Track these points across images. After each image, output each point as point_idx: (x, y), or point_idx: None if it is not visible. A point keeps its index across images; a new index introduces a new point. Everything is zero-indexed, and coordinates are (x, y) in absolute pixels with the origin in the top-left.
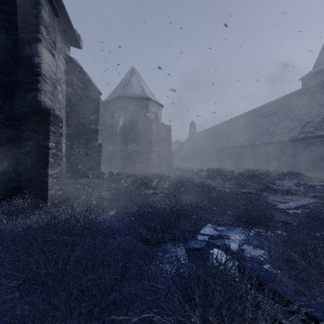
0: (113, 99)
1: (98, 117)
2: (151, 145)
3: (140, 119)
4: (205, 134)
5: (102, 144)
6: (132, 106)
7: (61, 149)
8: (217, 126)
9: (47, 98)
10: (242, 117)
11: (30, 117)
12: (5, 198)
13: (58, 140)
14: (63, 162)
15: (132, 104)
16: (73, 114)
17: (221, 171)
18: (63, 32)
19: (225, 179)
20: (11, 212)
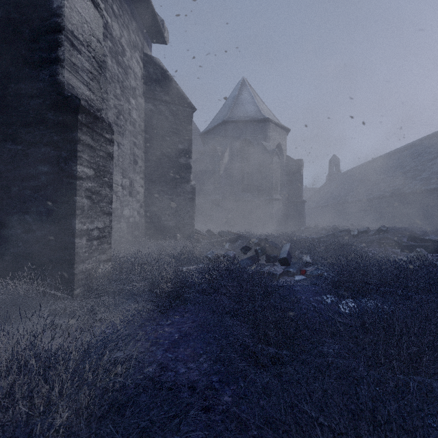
0: (214, 128)
1: (191, 146)
2: (271, 190)
3: (254, 153)
4: (358, 174)
5: (200, 192)
6: (242, 133)
7: (109, 183)
8: (381, 158)
9: (81, 83)
10: (435, 137)
11: (45, 117)
12: (7, 273)
13: (102, 166)
14: (140, 214)
15: (242, 130)
16: (154, 143)
17: (414, 233)
18: (140, 18)
19: (434, 250)
20: (3, 305)
